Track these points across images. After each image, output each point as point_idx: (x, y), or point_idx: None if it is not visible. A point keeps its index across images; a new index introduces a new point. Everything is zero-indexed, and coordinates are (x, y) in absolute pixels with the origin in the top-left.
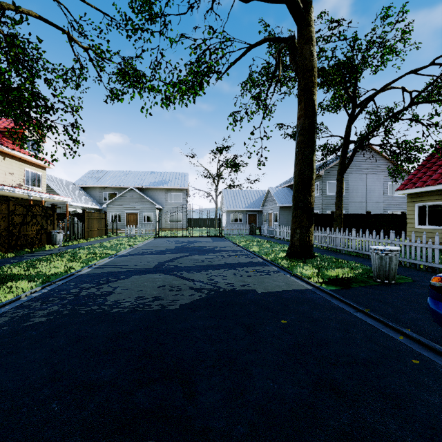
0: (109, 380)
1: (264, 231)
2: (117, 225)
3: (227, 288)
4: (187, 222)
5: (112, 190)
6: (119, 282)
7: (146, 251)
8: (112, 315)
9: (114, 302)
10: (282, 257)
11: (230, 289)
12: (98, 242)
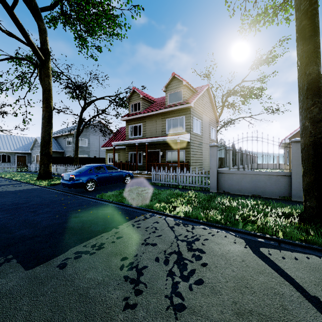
0: None
1: (30, 168)
2: None
3: None
4: None
5: None
6: None
7: None
8: None
9: None
10: (34, 180)
11: None
12: None
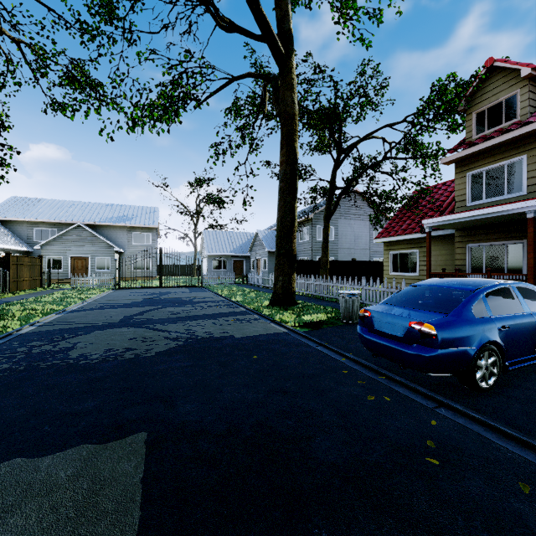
0: (94, 408)
1: (251, 279)
2: (57, 273)
3: (205, 336)
4: (157, 270)
5: (48, 227)
6: (78, 337)
7: (105, 304)
8: (81, 366)
9: (79, 356)
10: (266, 306)
11: (208, 336)
12: (32, 295)
